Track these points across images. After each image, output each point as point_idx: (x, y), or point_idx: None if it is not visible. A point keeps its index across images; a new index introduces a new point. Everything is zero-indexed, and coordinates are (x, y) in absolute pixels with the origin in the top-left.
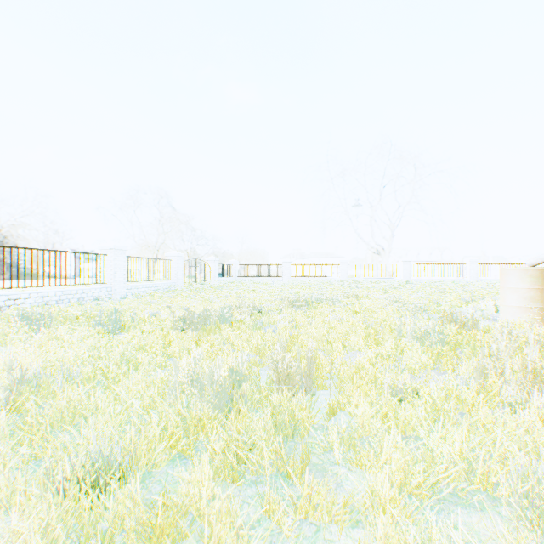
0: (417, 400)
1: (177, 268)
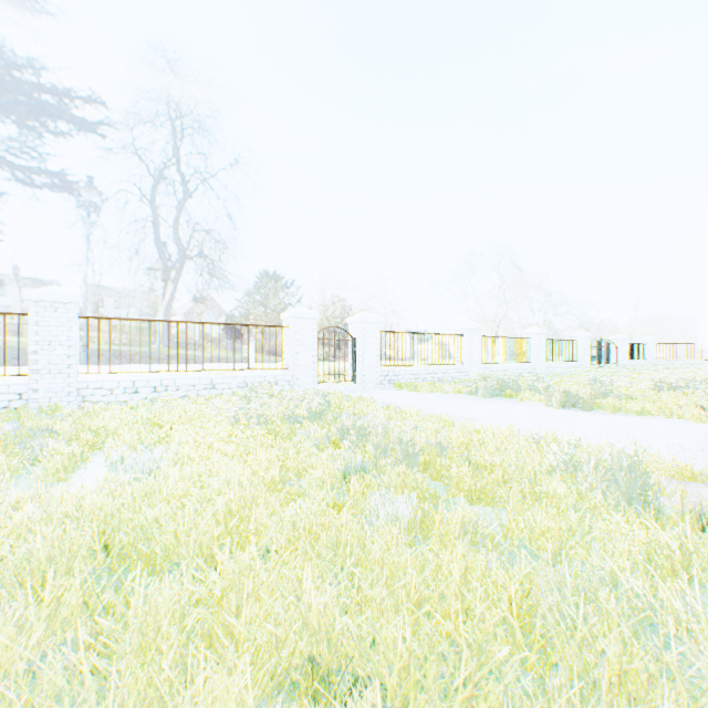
0: None
1: (583, 349)
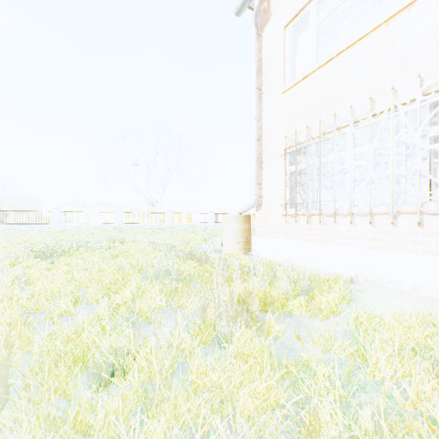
0: (124, 379)
1: None
